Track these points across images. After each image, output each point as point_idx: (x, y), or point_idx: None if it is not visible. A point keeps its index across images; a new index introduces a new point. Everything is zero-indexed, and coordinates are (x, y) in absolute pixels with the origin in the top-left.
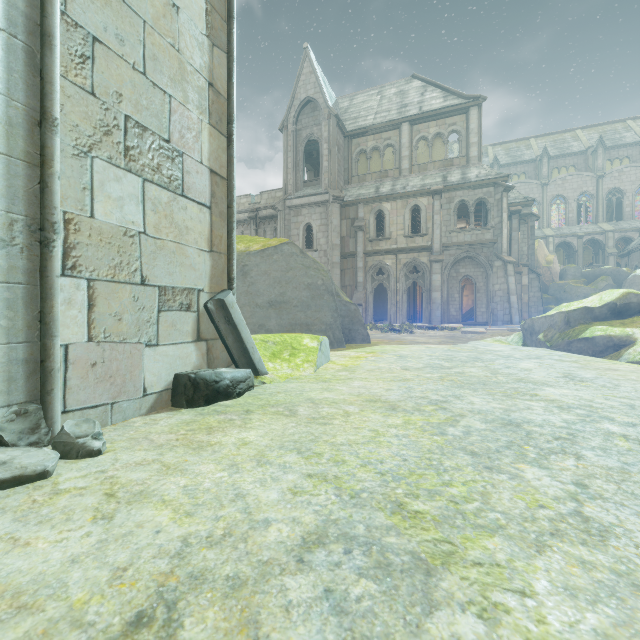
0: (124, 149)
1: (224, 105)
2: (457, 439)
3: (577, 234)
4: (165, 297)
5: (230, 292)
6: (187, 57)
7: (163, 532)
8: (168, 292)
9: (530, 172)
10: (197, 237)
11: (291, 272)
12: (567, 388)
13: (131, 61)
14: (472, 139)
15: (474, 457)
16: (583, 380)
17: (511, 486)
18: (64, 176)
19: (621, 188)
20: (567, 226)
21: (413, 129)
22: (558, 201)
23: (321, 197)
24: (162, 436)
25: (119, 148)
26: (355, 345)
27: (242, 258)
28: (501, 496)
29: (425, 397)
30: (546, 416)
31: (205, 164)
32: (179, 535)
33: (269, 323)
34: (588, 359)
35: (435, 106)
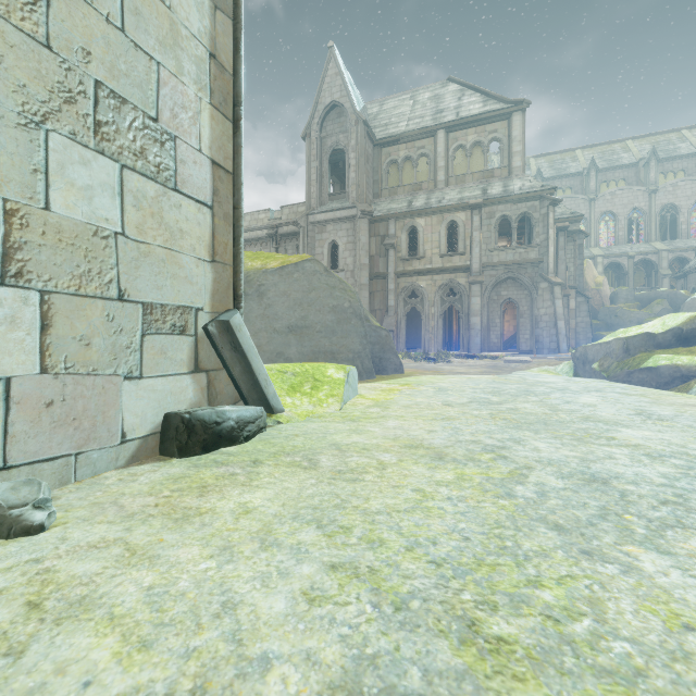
0: (94, 124)
1: (230, 83)
2: (531, 504)
3: (628, 254)
4: (151, 317)
5: (237, 312)
6: (181, 17)
7: (95, 685)
8: (156, 310)
9: (576, 186)
10: (195, 243)
11: (314, 293)
12: (647, 429)
13: (104, 11)
14: (515, 148)
15: (561, 534)
16: (662, 418)
17: (629, 587)
18: (4, 152)
19: (676, 204)
20: (617, 245)
21: (449, 137)
22: (606, 218)
23: (348, 212)
24: (137, 500)
25: (87, 122)
26: (386, 376)
27: (258, 276)
28: (620, 606)
29: (477, 441)
30: (636, 468)
31: (205, 153)
32: (119, 692)
33: (289, 351)
34: (656, 392)
35: (474, 111)
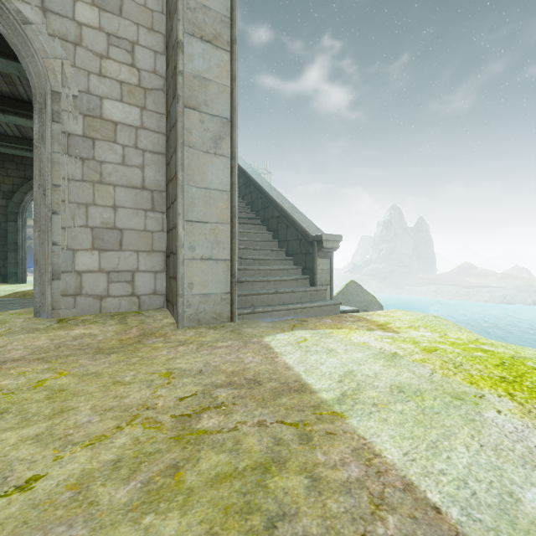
0: None
1: None
2: None
3: None
4: None
5: None
6: None
7: None
8: None
9: None
10: None
11: None
12: None
13: None
14: None
15: None
16: None
17: None
18: None
19: None
20: None
21: None
22: None
23: None
24: None
25: None
26: None
27: None
28: None
29: None
30: None
31: None
32: None
33: None
34: None
35: None
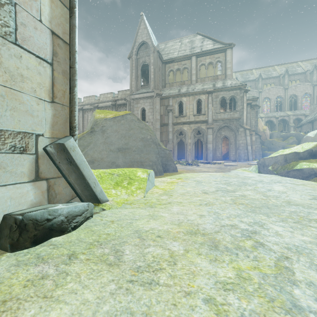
0: None
1: None
2: None
3: (275, 116)
4: None
5: (71, 138)
6: None
7: None
8: None
9: (253, 86)
10: (35, 87)
11: (132, 131)
12: None
13: None
14: (228, 65)
15: None
16: None
17: None
18: None
19: (296, 94)
20: (271, 112)
21: (198, 60)
22: (266, 100)
23: (150, 94)
24: None
25: None
26: (169, 173)
27: (101, 122)
28: None
29: (235, 226)
30: None
31: (45, 24)
32: None
33: (118, 161)
34: (308, 183)
35: (209, 48)
